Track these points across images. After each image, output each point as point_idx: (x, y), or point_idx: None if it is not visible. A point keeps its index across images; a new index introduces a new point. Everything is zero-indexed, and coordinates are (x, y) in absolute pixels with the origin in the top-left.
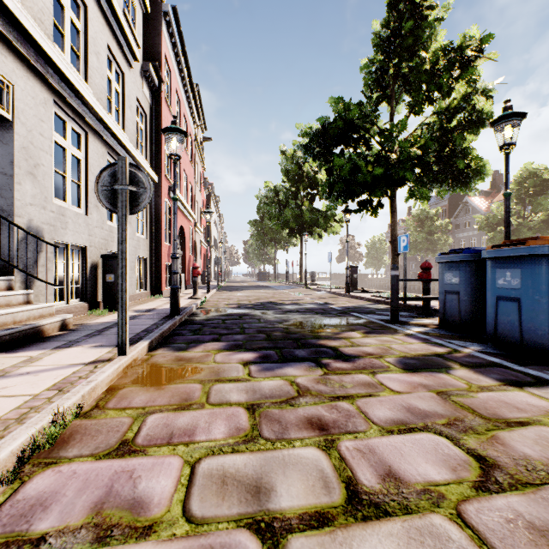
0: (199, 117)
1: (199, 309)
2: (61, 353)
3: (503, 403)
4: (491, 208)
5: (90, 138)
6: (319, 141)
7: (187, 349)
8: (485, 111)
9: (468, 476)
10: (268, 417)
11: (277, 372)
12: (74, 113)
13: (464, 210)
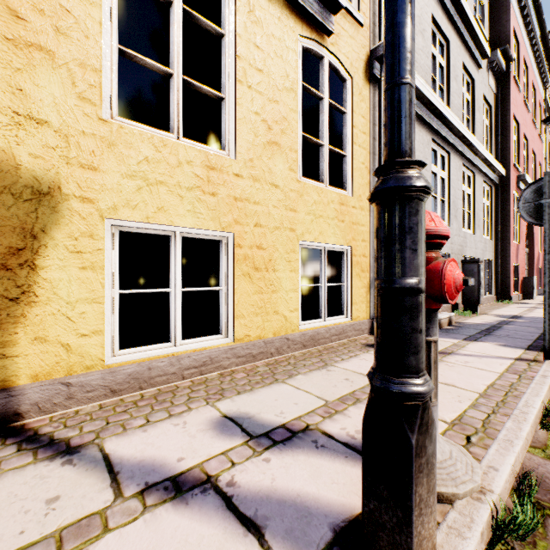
0: None
1: None
2: (476, 345)
3: None
4: None
5: (451, 157)
6: None
7: None
8: None
9: None
10: None
11: None
12: (441, 142)
13: None
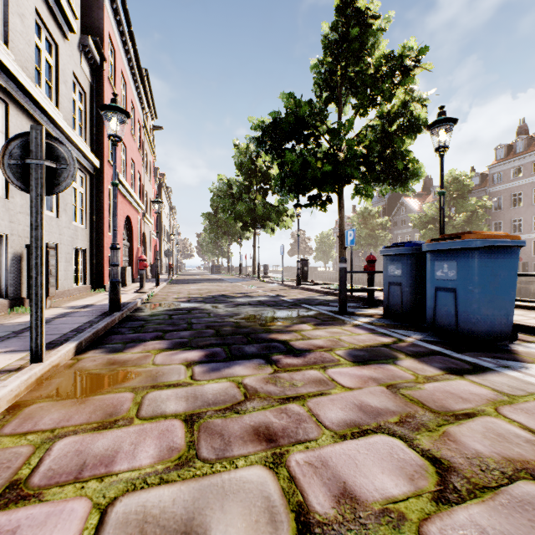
0: (148, 104)
1: (145, 303)
2: None
3: (448, 394)
4: (423, 208)
5: (11, 110)
6: (271, 134)
7: (123, 350)
8: (421, 117)
9: (427, 485)
10: (208, 430)
11: (223, 373)
12: None
13: (401, 209)
